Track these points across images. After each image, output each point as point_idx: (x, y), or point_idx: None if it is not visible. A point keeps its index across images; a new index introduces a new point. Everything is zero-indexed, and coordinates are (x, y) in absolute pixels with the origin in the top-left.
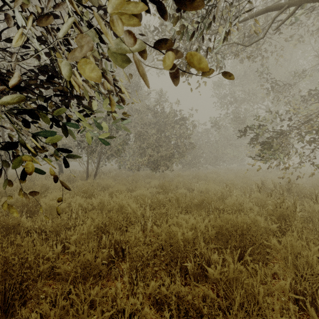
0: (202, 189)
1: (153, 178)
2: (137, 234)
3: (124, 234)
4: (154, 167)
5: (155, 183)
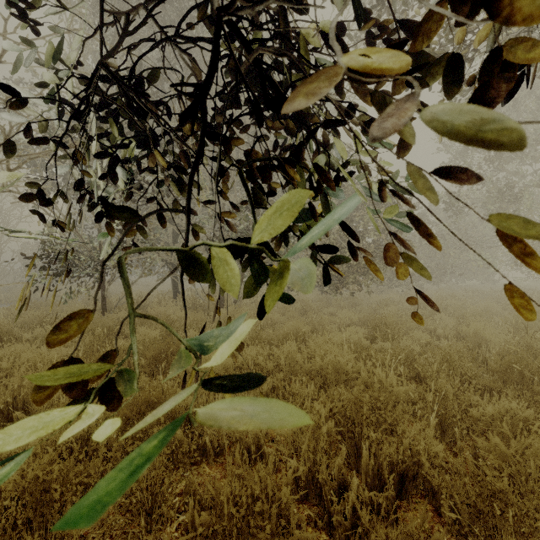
0: (454, 331)
1: (335, 306)
2: (434, 446)
3: (390, 439)
4: (338, 286)
5: (349, 316)
